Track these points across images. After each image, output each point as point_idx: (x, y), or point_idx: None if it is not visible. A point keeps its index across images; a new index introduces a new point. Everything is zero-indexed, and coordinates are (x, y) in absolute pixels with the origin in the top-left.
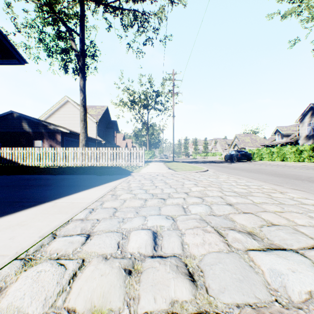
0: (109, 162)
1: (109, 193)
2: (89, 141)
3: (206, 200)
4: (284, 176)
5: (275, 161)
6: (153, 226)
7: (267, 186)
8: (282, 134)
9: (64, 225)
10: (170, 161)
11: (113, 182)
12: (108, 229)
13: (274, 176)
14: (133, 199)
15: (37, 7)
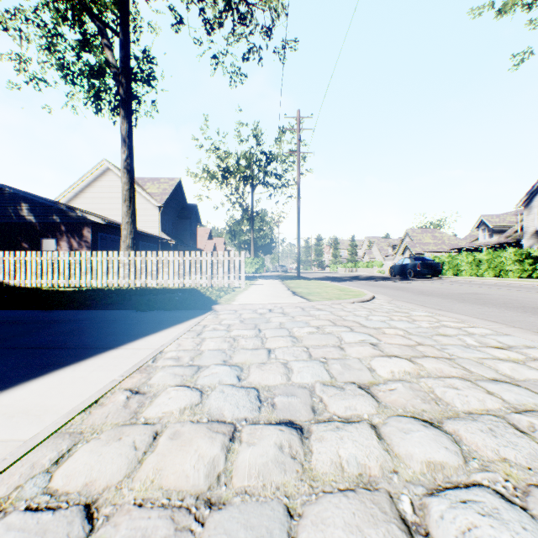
0: (175, 280)
1: (127, 380)
2: (146, 241)
3: (471, 447)
4: None
5: (485, 277)
6: None
7: None
8: (491, 228)
9: None
10: (294, 277)
11: (162, 334)
12: None
13: (533, 315)
14: (188, 429)
15: None
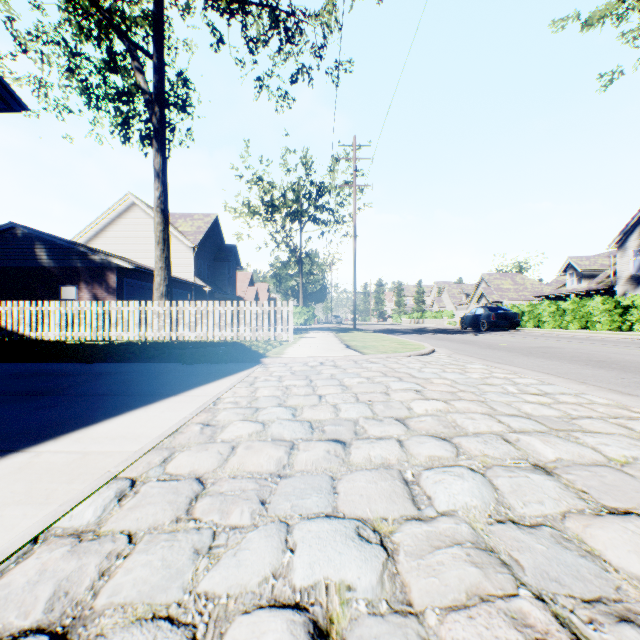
0: (216, 332)
1: (197, 417)
2: (178, 287)
3: (465, 450)
4: (616, 367)
5: (570, 330)
6: (315, 588)
7: (598, 397)
8: (580, 272)
9: (1, 570)
10: (349, 330)
11: (216, 384)
12: (145, 599)
13: (592, 367)
14: (257, 444)
15: (64, 0)
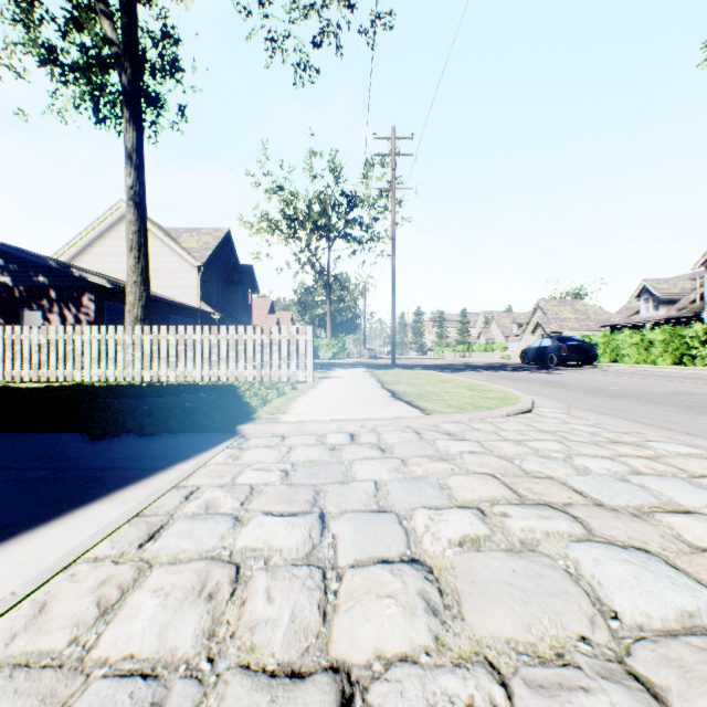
0: (205, 371)
1: None
2: (179, 314)
3: None
4: None
5: (660, 365)
6: None
7: None
8: (656, 297)
9: None
10: (387, 365)
11: (52, 532)
12: None
13: None
14: None
15: None
